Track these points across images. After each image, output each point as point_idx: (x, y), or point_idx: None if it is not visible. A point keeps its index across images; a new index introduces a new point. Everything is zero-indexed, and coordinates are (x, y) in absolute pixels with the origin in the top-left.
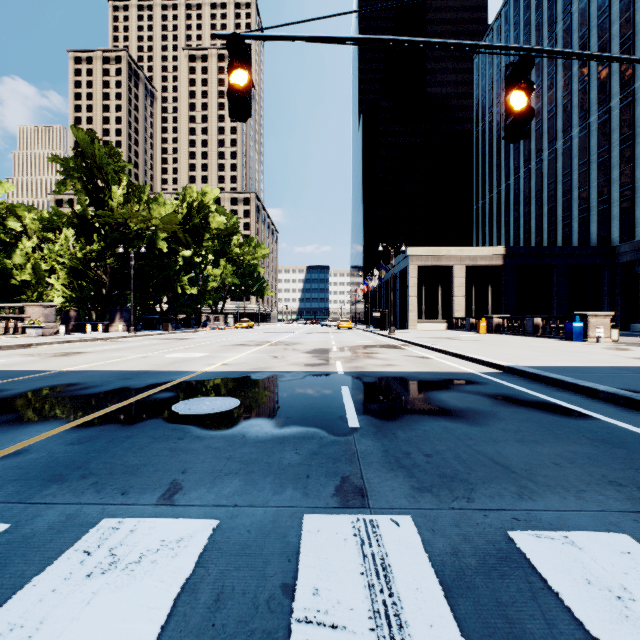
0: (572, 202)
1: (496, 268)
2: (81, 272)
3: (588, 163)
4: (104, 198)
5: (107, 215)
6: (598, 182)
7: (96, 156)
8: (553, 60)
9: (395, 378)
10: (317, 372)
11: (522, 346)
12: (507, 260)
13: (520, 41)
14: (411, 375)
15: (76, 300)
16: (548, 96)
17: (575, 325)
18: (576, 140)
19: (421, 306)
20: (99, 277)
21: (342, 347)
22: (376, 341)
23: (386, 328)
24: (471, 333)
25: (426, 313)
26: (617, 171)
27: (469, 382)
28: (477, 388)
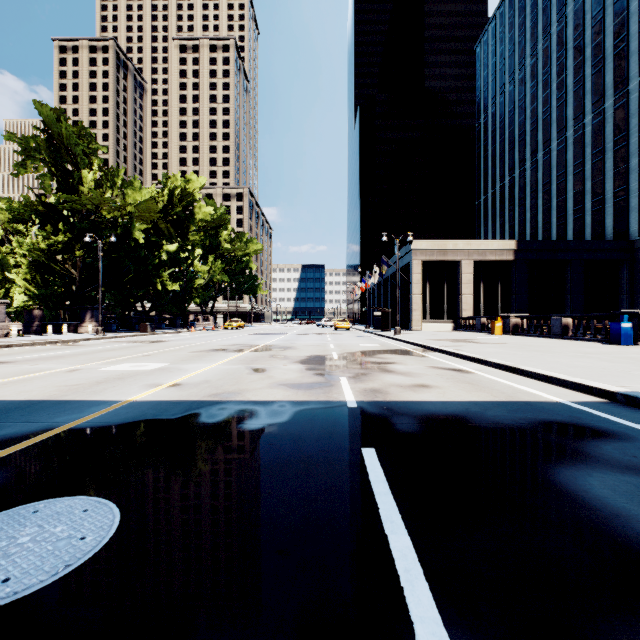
0: (584, 194)
1: (506, 264)
2: (45, 265)
3: (603, 152)
4: (73, 183)
5: (73, 200)
6: (614, 172)
7: (62, 134)
8: (563, 44)
9: (450, 420)
10: (313, 403)
11: (573, 352)
12: (518, 255)
13: (526, 27)
14: (471, 411)
15: (40, 297)
16: (557, 82)
17: (624, 326)
18: (589, 128)
19: (425, 305)
20: (67, 271)
21: (344, 353)
22: (382, 344)
23: (388, 329)
24: (485, 334)
25: (431, 312)
26: (636, 159)
27: (592, 432)
28: (632, 453)
